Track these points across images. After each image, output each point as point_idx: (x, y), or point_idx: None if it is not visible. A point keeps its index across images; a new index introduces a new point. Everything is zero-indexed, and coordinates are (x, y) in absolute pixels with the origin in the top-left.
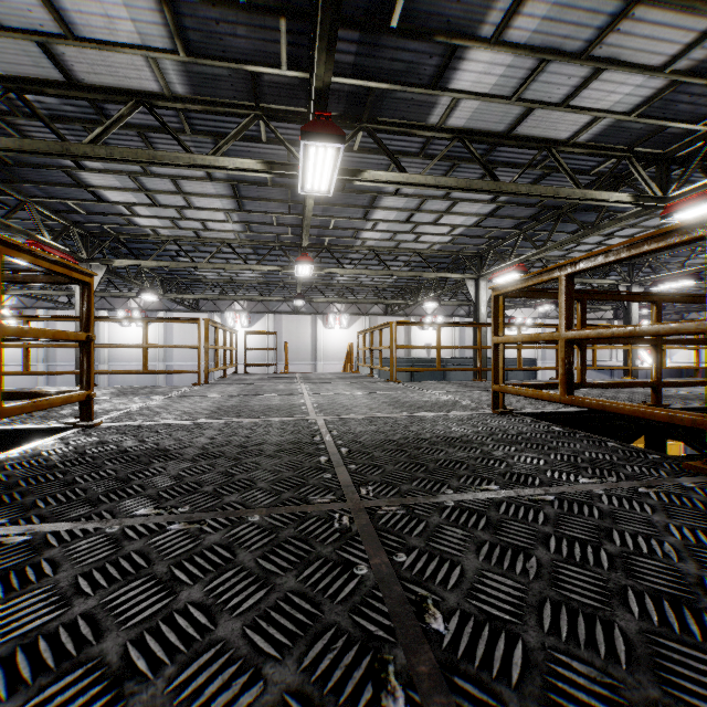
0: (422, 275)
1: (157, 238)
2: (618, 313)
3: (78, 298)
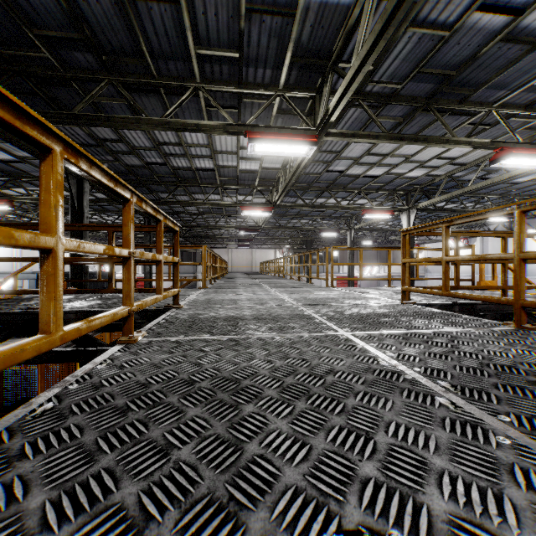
0: None
1: (439, 178)
2: None
3: None
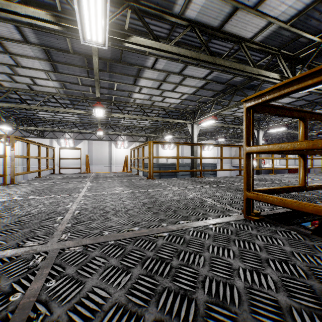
0: (165, 120)
1: (2, 88)
2: None
3: None
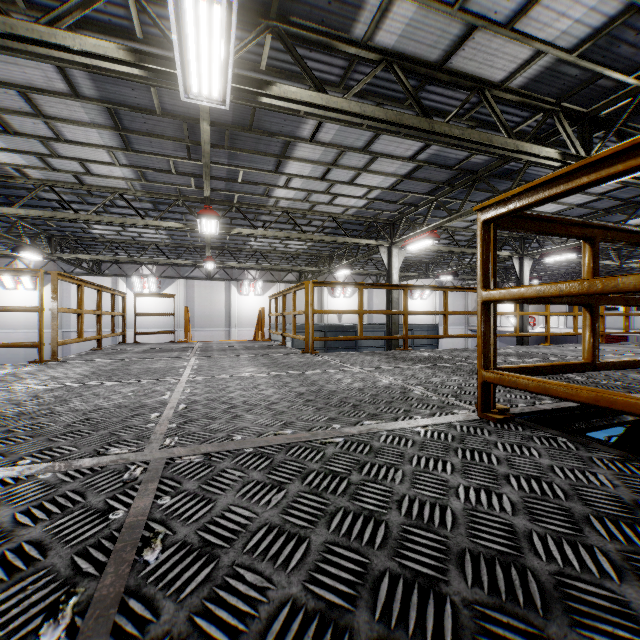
0: (337, 240)
1: (26, 181)
2: (499, 285)
3: None
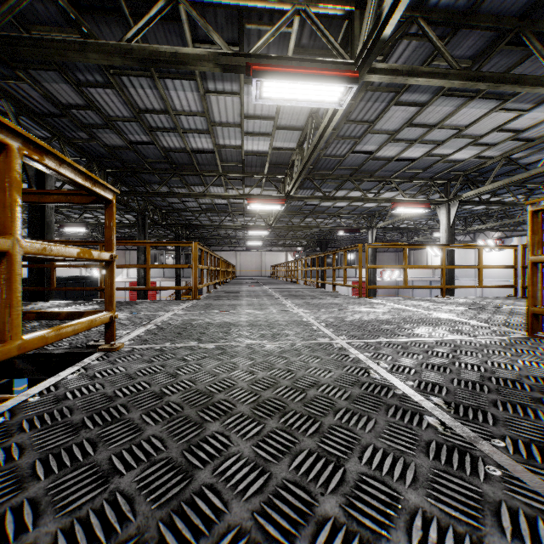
0: None
1: (491, 161)
2: None
3: (441, 231)
